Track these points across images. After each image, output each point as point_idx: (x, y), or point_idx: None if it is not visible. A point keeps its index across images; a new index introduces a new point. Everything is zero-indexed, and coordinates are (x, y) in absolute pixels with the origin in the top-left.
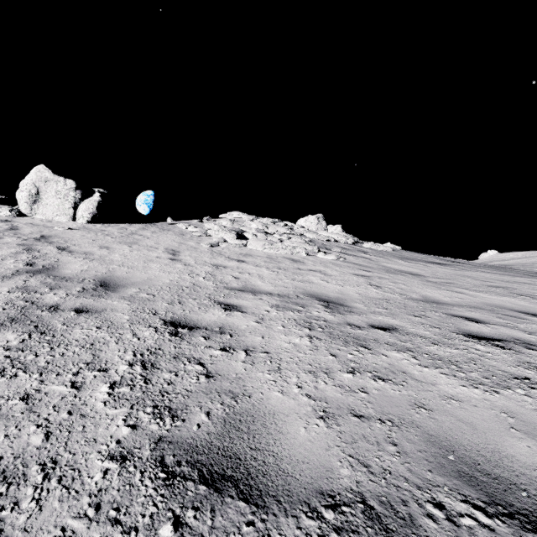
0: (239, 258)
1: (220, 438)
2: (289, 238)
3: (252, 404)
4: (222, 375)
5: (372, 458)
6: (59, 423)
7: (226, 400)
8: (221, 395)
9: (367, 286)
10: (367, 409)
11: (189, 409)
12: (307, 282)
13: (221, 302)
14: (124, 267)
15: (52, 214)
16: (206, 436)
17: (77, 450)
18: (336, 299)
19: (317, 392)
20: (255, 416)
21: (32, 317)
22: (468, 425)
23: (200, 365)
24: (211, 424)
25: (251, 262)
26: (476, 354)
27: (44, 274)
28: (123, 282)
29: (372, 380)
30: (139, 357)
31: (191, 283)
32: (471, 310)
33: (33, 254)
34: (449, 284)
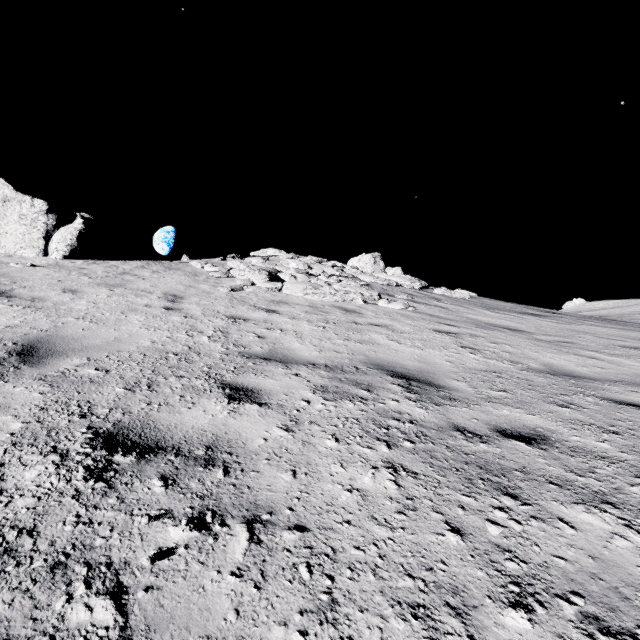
0: (269, 306)
1: None
2: (338, 281)
3: None
4: None
5: None
6: None
7: None
8: None
9: (459, 349)
10: None
11: None
12: (369, 343)
13: (227, 383)
14: (85, 320)
15: (14, 246)
16: None
17: None
18: (420, 374)
19: None
20: None
21: None
22: None
23: (112, 599)
24: None
25: (286, 312)
26: None
27: None
28: (67, 346)
29: None
30: None
31: (186, 346)
32: (635, 390)
33: None
34: (568, 343)
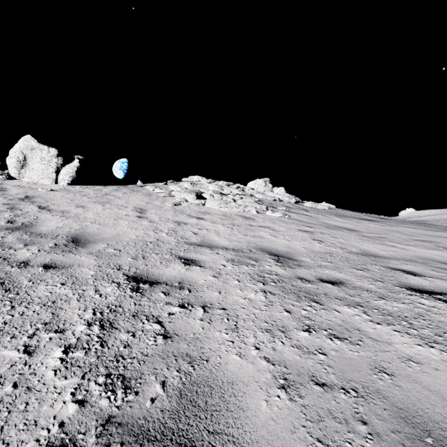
0: (198, 215)
1: (174, 417)
2: (241, 198)
3: (210, 370)
4: (180, 335)
5: (343, 443)
6: (1, 399)
7: (183, 366)
8: (178, 360)
9: (312, 241)
10: (329, 374)
11: (143, 379)
12: (258, 237)
13: (182, 257)
14: (96, 224)
15: (37, 177)
16: (160, 415)
17: (13, 437)
18: (285, 254)
19: (275, 354)
20: (213, 386)
21: (0, 273)
22: (436, 395)
23: (158, 324)
24: (166, 398)
25: (208, 219)
26: (422, 309)
27: (21, 231)
28: (93, 238)
29: (328, 339)
30: (99, 315)
31: (155, 238)
32: (407, 263)
33: (15, 212)
34: (382, 238)
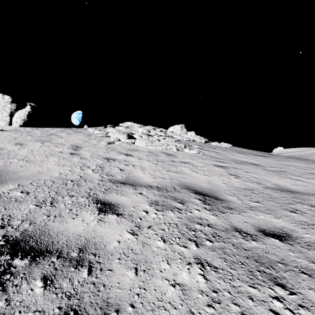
0: (127, 152)
1: None
2: (163, 139)
3: None
4: None
5: None
6: None
7: None
8: None
9: (229, 176)
10: None
11: None
12: (180, 173)
13: (99, 199)
14: (23, 161)
15: None
16: None
17: None
18: (210, 191)
19: None
20: None
21: None
22: None
23: None
24: None
25: (136, 155)
26: None
27: None
28: (8, 177)
29: None
30: None
31: (79, 176)
32: None
33: None
34: (283, 172)
